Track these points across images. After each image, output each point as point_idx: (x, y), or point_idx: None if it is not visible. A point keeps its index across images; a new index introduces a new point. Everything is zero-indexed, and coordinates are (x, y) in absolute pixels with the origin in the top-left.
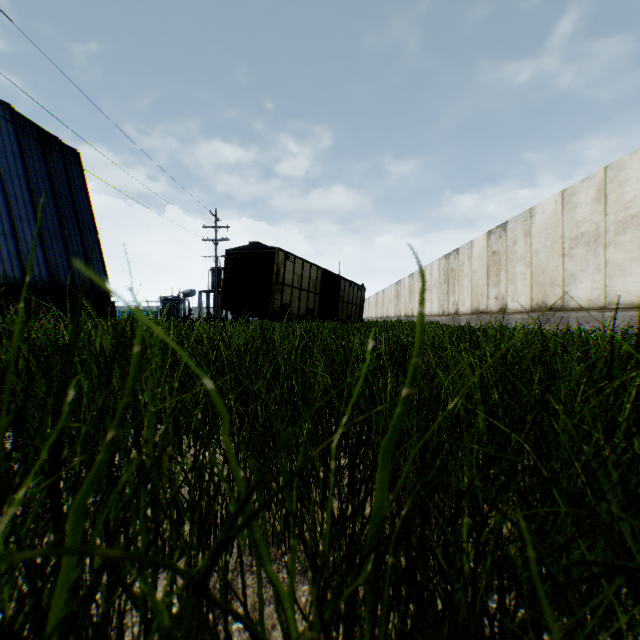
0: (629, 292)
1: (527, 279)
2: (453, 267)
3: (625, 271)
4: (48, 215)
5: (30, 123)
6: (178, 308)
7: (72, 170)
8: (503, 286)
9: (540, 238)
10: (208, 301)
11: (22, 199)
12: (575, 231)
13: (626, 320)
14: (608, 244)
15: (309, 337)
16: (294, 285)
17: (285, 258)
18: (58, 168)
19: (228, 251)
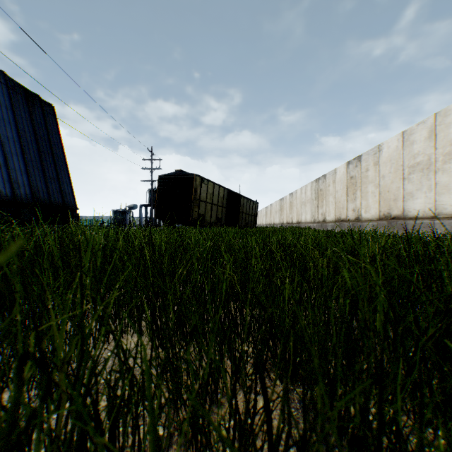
0: None
1: (376, 196)
2: (321, 188)
3: (450, 190)
4: (31, 151)
5: (18, 85)
6: (125, 217)
7: (48, 119)
8: (358, 201)
9: (386, 166)
10: (146, 212)
11: (12, 139)
12: (412, 161)
13: (451, 226)
14: (437, 170)
15: (218, 239)
16: (207, 201)
17: (201, 181)
18: (38, 117)
19: (160, 176)
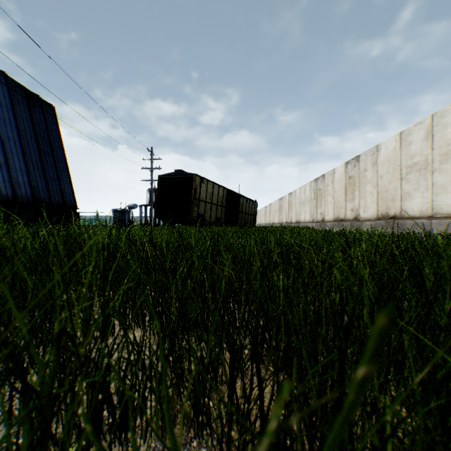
0: (450, 205)
1: (374, 196)
2: (320, 188)
3: (447, 190)
4: (32, 151)
5: (19, 85)
6: (125, 217)
7: (49, 119)
8: (357, 201)
9: (384, 166)
10: (146, 212)
11: (13, 139)
12: (410, 161)
13: (448, 226)
14: (434, 170)
15: (217, 238)
16: (207, 200)
17: (200, 181)
18: (39, 117)
19: (160, 176)
